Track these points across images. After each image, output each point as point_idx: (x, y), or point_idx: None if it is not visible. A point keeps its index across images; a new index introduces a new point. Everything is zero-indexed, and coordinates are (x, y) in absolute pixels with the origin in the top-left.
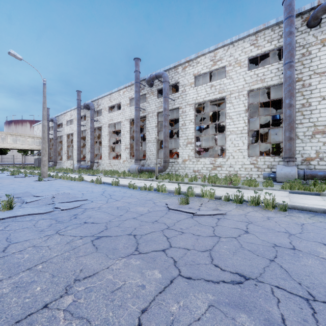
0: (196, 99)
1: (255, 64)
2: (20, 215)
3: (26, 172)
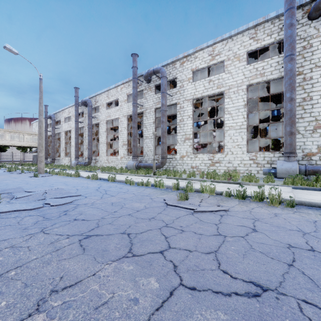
0: (194, 94)
1: (254, 60)
2: (5, 211)
3: (23, 169)
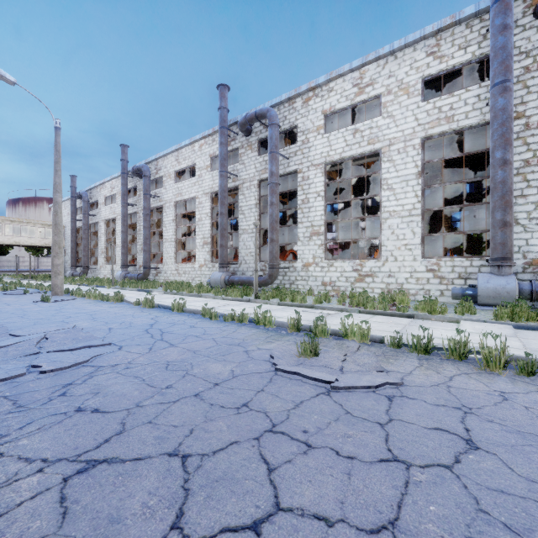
0: (327, 155)
1: (433, 95)
2: None
3: (30, 286)
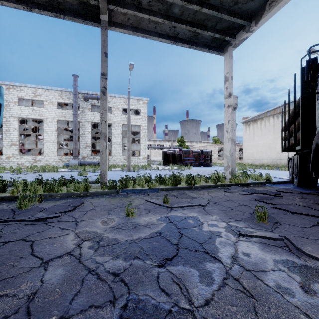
0: (20, 114)
1: None
2: None
3: None
